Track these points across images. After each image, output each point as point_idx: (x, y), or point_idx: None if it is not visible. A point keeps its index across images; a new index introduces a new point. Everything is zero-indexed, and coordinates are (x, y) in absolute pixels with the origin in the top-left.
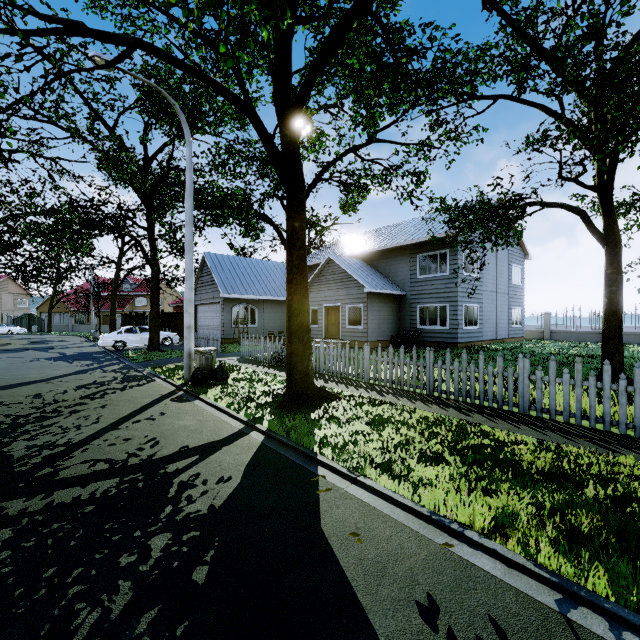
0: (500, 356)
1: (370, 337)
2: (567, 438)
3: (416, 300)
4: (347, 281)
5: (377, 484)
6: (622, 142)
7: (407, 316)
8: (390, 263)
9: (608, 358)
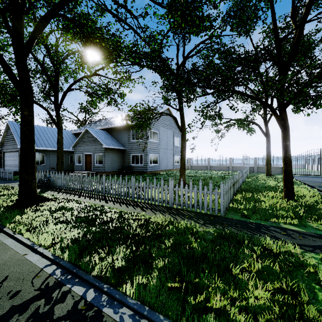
0: (126, 177)
1: (106, 170)
2: (134, 208)
3: (130, 152)
4: (95, 141)
5: (21, 236)
6: (180, 93)
7: (126, 159)
8: (119, 133)
9: (181, 176)
